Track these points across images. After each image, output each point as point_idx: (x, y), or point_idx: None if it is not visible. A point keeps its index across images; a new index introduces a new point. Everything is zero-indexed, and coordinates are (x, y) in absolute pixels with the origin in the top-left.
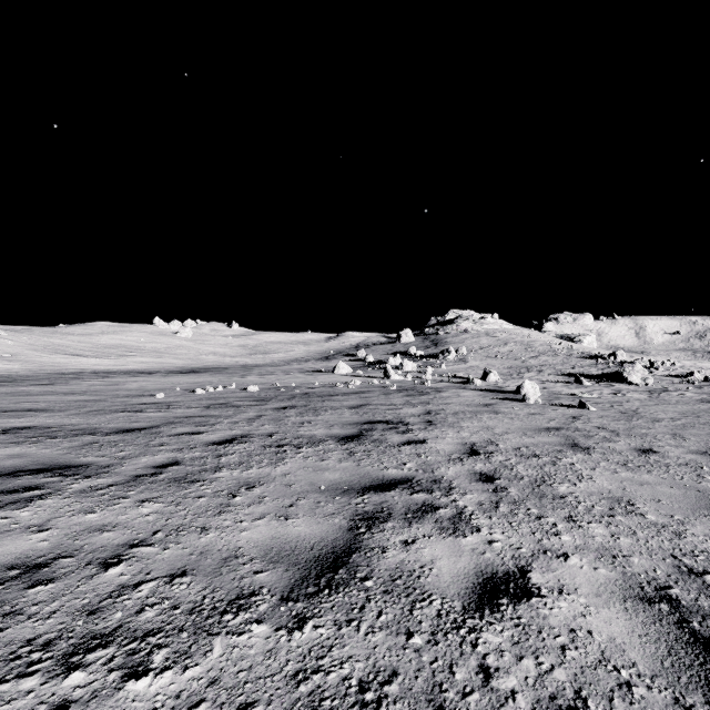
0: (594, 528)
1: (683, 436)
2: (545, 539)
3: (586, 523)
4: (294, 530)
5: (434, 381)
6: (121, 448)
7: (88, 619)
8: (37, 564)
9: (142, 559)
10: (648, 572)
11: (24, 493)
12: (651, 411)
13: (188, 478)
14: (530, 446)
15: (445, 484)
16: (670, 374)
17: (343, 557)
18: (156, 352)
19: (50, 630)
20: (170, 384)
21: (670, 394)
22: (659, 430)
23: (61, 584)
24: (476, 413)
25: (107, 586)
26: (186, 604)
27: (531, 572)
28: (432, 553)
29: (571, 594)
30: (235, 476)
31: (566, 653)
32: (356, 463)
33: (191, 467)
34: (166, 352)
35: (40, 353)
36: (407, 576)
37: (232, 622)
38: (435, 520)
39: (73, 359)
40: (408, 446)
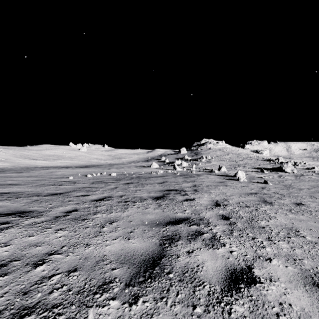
0: (281, 244)
1: (315, 197)
2: (258, 250)
3: (277, 241)
4: (132, 245)
5: (196, 171)
6: (50, 203)
7: (22, 297)
8: (0, 264)
9: (55, 262)
10: (313, 269)
11: (0, 225)
12: (297, 185)
13: (81, 218)
14: (244, 202)
15: (205, 221)
16: (304, 168)
17: (157, 260)
18: (70, 158)
19: (1, 304)
20: (76, 172)
21: (305, 177)
22: (303, 194)
23: (11, 276)
24: (217, 186)
25: (35, 277)
26: (76, 288)
27: (254, 269)
28: (202, 258)
29: (276, 281)
30: (104, 217)
31: (279, 318)
32: (162, 210)
33: (83, 212)
34: (75, 158)
35: (18, 158)
36: (190, 271)
37: (99, 299)
38: (202, 240)
39: (33, 161)
40: (186, 202)
